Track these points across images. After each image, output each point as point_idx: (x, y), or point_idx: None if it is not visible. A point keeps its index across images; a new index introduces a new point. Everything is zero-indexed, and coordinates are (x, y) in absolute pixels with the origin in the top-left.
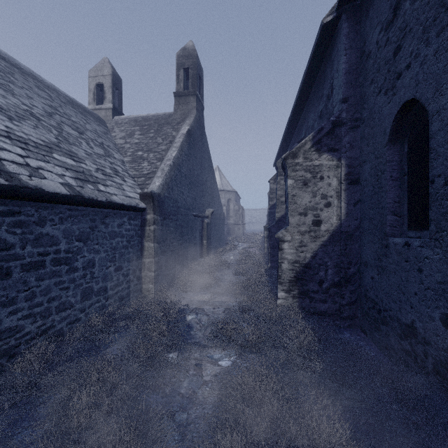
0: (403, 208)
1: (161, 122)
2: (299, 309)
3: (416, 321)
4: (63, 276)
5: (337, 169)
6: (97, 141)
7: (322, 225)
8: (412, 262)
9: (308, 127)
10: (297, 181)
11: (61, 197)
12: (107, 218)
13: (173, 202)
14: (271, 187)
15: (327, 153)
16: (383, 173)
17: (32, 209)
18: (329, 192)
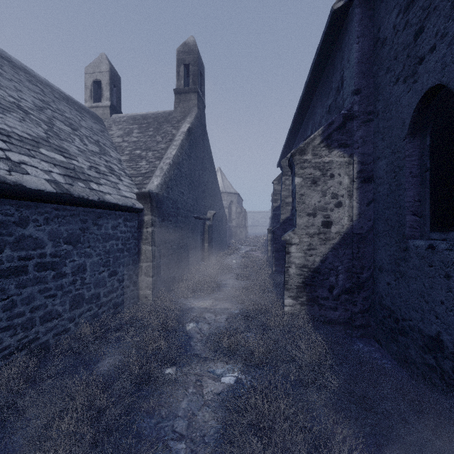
0: (424, 207)
1: (160, 120)
2: (308, 318)
3: (443, 333)
4: (49, 283)
5: (349, 166)
6: (92, 139)
7: (332, 227)
8: (438, 267)
9: (315, 124)
10: (306, 179)
11: (46, 195)
12: (100, 218)
13: (173, 203)
14: (275, 189)
15: (337, 149)
16: (401, 170)
17: (12, 208)
18: (340, 191)
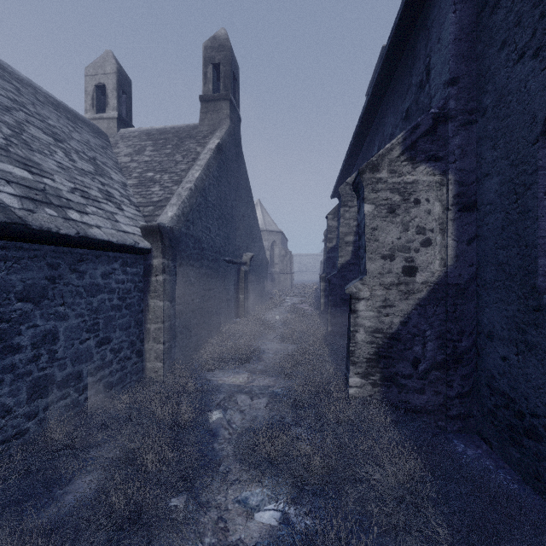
0: None
1: (182, 136)
2: (383, 405)
3: None
4: None
5: (441, 188)
6: (86, 155)
7: (417, 274)
8: None
9: (384, 138)
10: (380, 207)
11: None
12: (82, 262)
13: (195, 242)
14: (330, 225)
15: (425, 164)
16: (529, 189)
17: None
18: (428, 224)
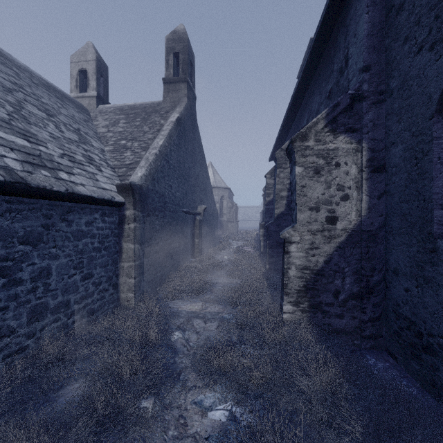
0: None
1: (149, 111)
2: (310, 327)
3: None
4: None
5: (357, 154)
6: (72, 126)
7: (338, 223)
8: None
9: (311, 113)
10: (307, 169)
11: None
12: (70, 213)
13: (160, 196)
14: (268, 182)
15: (344, 134)
16: (426, 155)
17: None
18: (346, 182)
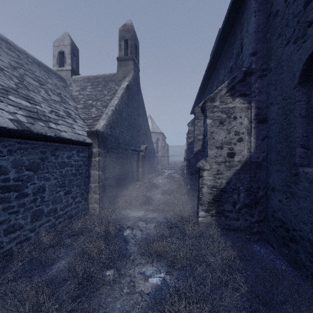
0: (312, 141)
1: (107, 80)
2: (217, 226)
3: None
4: (12, 202)
5: (248, 111)
6: (56, 91)
7: (235, 157)
8: None
9: (219, 82)
10: (215, 121)
11: (8, 131)
12: (57, 150)
13: (115, 139)
14: (189, 129)
15: (239, 97)
16: (292, 112)
17: None
18: (241, 130)
